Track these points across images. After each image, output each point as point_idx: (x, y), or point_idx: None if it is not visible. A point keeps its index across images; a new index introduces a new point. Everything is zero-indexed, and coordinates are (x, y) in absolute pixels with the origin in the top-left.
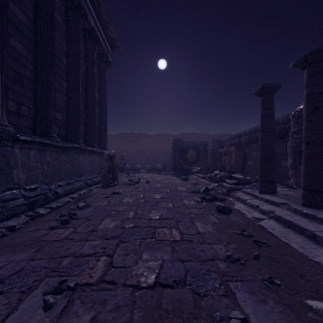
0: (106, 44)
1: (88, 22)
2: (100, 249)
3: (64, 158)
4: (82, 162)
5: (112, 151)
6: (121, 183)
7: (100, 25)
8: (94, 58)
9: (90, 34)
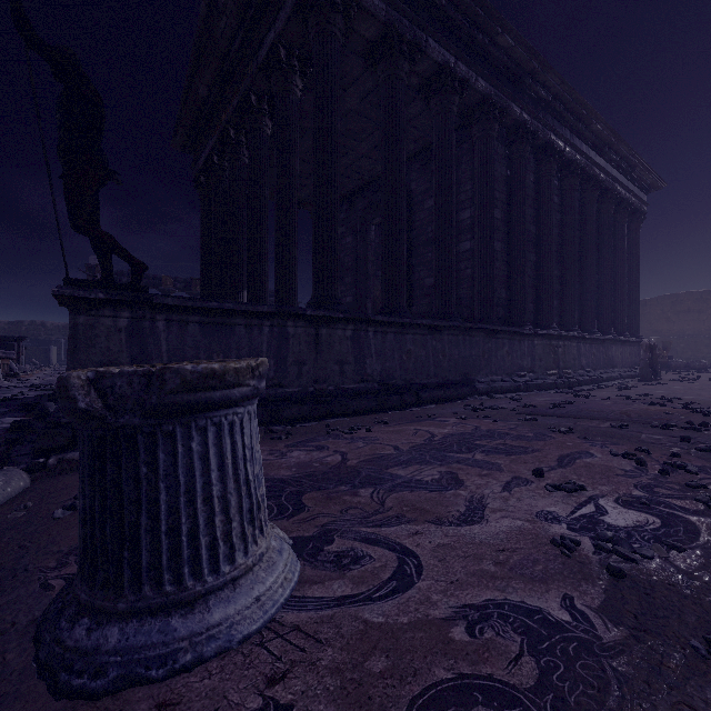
0: (639, 198)
1: (618, 197)
2: (659, 394)
3: (602, 350)
4: (614, 353)
5: (652, 340)
6: (667, 380)
7: (632, 183)
8: (624, 230)
9: (619, 204)
